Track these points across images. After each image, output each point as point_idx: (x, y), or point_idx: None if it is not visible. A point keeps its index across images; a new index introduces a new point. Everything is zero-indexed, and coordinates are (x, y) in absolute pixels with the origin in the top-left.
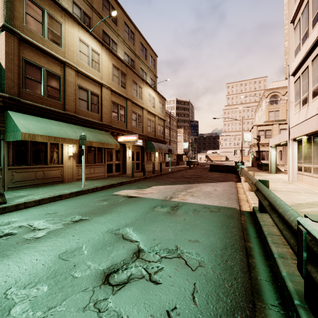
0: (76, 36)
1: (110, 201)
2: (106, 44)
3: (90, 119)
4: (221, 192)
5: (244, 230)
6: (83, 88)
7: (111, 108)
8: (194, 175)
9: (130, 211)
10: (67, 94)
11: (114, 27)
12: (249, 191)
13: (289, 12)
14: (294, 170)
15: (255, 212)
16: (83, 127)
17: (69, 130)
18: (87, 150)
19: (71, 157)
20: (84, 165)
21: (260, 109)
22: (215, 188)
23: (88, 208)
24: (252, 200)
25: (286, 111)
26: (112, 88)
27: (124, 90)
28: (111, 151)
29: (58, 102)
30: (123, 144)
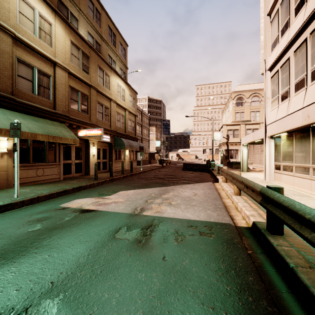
0: None
1: (47, 222)
2: (61, 13)
3: (36, 105)
4: (203, 196)
5: (260, 272)
6: (25, 63)
7: (69, 95)
8: (168, 174)
9: (73, 245)
10: None
11: None
12: (235, 195)
13: (266, 4)
14: (271, 169)
15: (262, 233)
16: (24, 114)
17: None
18: (33, 146)
19: (4, 154)
20: (17, 166)
21: (227, 110)
22: (194, 191)
23: None
24: (247, 210)
25: (250, 113)
26: (69, 69)
27: (87, 75)
28: (69, 148)
29: None
30: (86, 140)
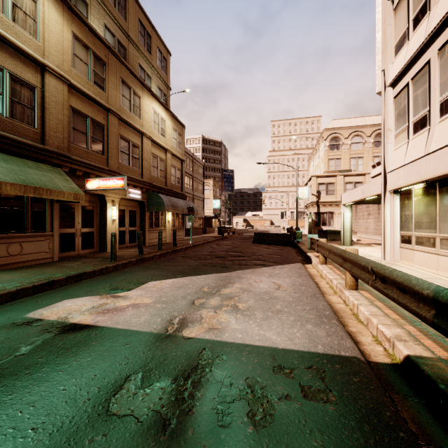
0: None
1: None
2: None
3: (7, 134)
4: (293, 291)
5: None
6: None
7: (70, 121)
8: (231, 250)
9: None
10: None
11: None
12: (348, 290)
13: None
14: (395, 242)
15: (443, 394)
16: None
17: None
18: (0, 204)
19: None
20: None
21: (317, 155)
22: (276, 281)
23: None
24: (383, 324)
25: (349, 160)
26: (70, 80)
27: (102, 92)
28: (70, 208)
29: None
30: (101, 196)
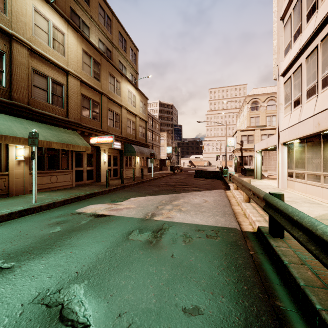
0: (29, 4)
1: (65, 225)
2: (73, 23)
3: (50, 114)
4: (213, 203)
5: (258, 269)
6: (40, 73)
7: (81, 103)
8: (179, 182)
9: (92, 244)
10: (16, 78)
11: (86, 6)
12: (244, 202)
13: (279, 8)
14: (284, 176)
15: (265, 237)
16: (39, 123)
17: (17, 125)
18: (47, 153)
19: (21, 162)
20: (35, 173)
21: (242, 114)
22: (205, 199)
23: (25, 242)
24: (254, 216)
25: (266, 117)
26: (81, 78)
27: (98, 82)
28: (81, 155)
29: (1, 88)
30: (97, 147)
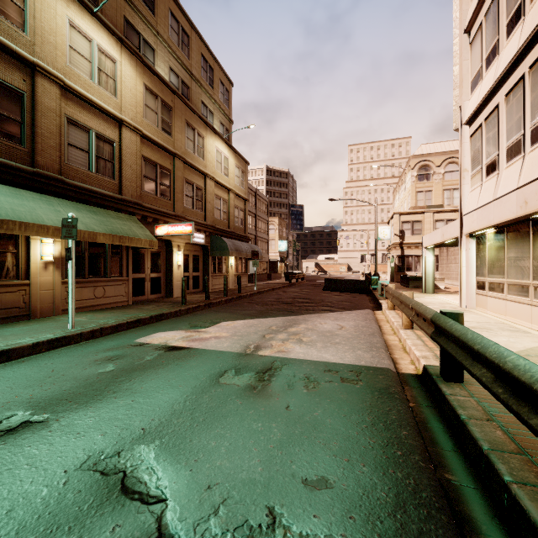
0: (61, 15)
1: (121, 362)
2: (130, 43)
3: (94, 188)
4: (353, 331)
5: (421, 428)
6: (78, 124)
7: (142, 170)
8: (299, 297)
9: (163, 390)
10: (41, 132)
11: (149, 15)
12: (404, 329)
13: (463, 13)
14: (470, 288)
15: (433, 381)
16: (77, 203)
17: (43, 207)
18: (89, 251)
19: (49, 264)
20: (72, 282)
21: (403, 187)
22: (340, 323)
23: (61, 386)
24: (418, 350)
25: (442, 192)
26: (142, 130)
27: (169, 137)
28: (141, 254)
29: (19, 148)
30: (168, 241)
